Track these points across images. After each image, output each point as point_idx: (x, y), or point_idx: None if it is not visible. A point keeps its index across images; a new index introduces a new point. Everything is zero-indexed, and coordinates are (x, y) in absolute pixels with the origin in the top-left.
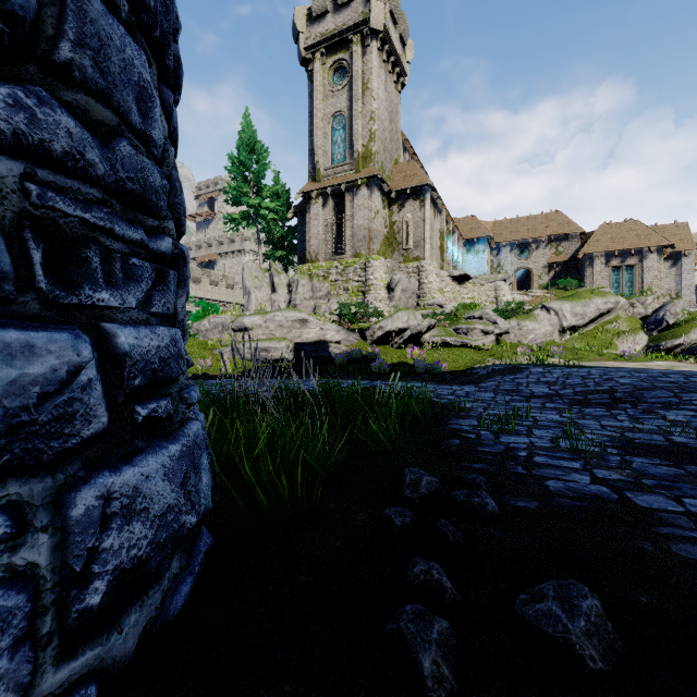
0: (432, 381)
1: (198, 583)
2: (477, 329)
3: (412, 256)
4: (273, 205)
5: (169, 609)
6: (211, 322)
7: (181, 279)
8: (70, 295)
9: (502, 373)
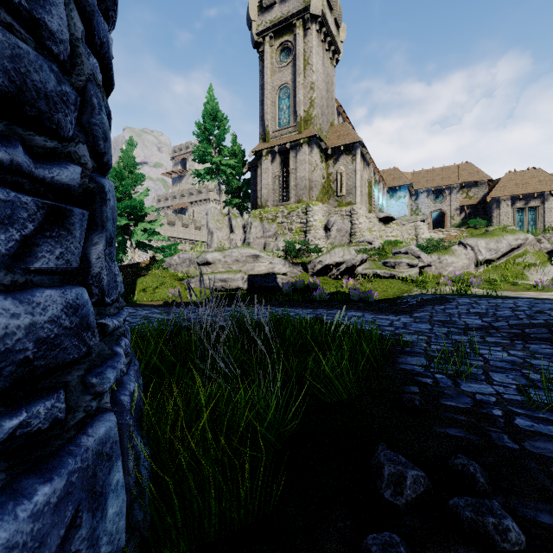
0: (368, 310)
1: None
2: (403, 263)
3: (345, 201)
4: (231, 162)
5: None
6: (180, 258)
7: (97, 221)
8: None
9: (431, 303)
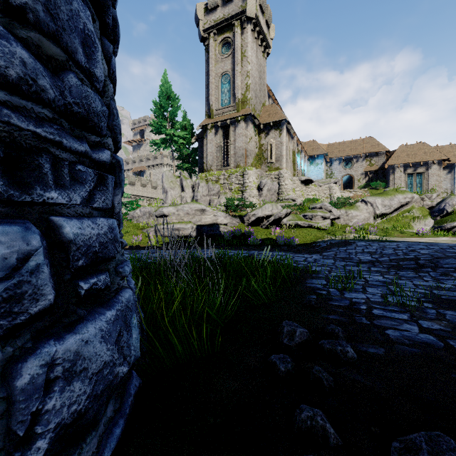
0: (290, 251)
1: (128, 423)
2: (318, 215)
3: (274, 167)
4: (182, 134)
5: (103, 452)
6: (142, 211)
7: (117, 182)
8: (23, 194)
9: (337, 245)
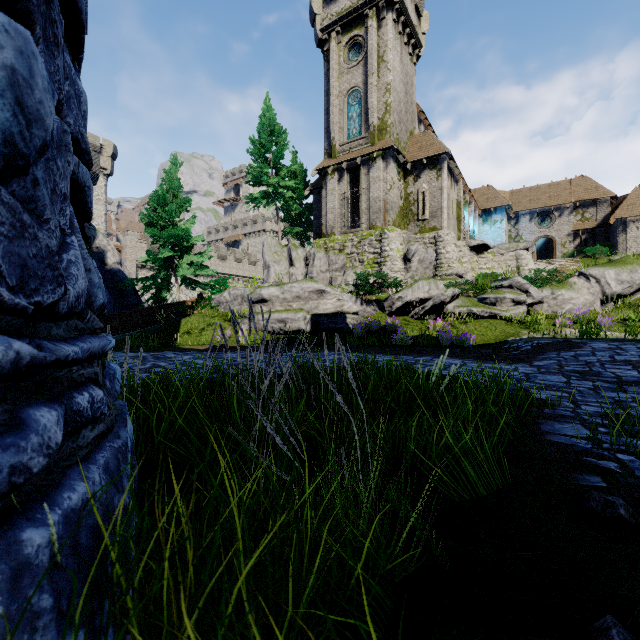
0: (467, 357)
1: None
2: (507, 298)
3: (428, 226)
4: (291, 183)
5: None
6: (231, 294)
7: None
8: None
9: (554, 348)
